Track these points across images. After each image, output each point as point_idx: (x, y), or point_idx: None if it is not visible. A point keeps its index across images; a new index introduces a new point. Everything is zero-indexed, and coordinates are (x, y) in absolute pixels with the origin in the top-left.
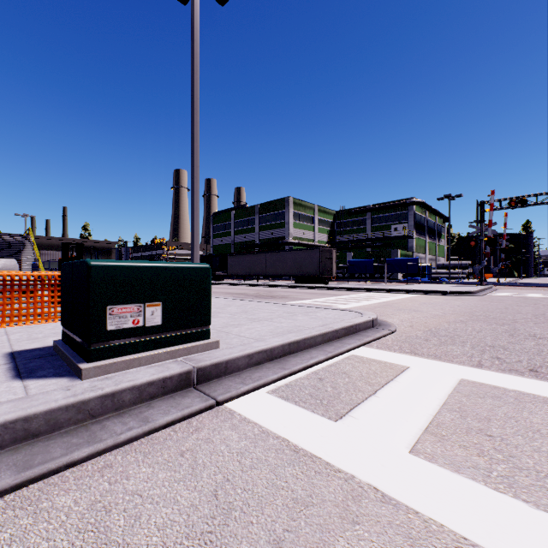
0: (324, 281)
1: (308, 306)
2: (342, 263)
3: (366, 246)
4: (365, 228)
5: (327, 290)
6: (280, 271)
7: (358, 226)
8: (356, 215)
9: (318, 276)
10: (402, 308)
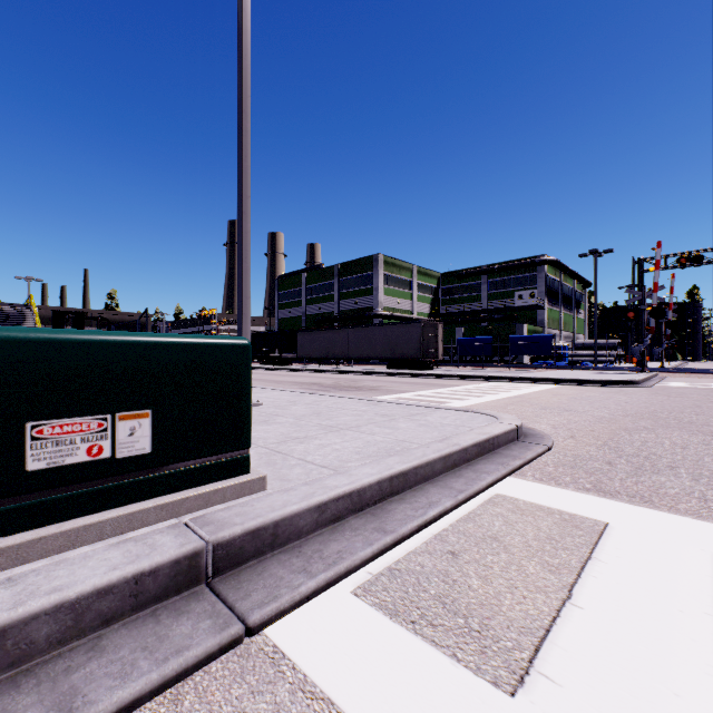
0: (426, 366)
1: (412, 405)
2: (449, 342)
3: (482, 319)
4: (479, 295)
5: (432, 379)
6: (367, 353)
7: (470, 293)
8: (468, 278)
9: (418, 359)
10: (546, 406)
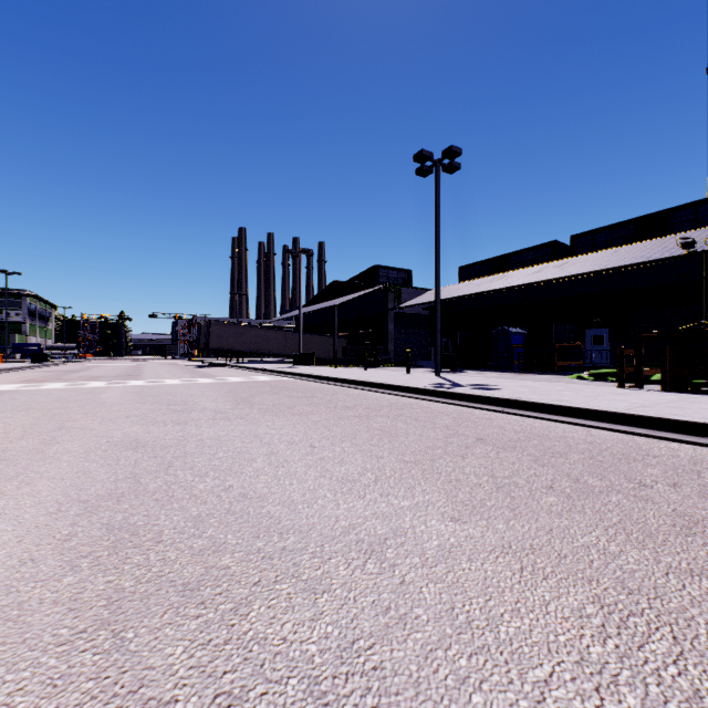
0: None
1: None
2: None
3: None
4: None
5: None
6: None
7: None
8: None
9: None
10: None
